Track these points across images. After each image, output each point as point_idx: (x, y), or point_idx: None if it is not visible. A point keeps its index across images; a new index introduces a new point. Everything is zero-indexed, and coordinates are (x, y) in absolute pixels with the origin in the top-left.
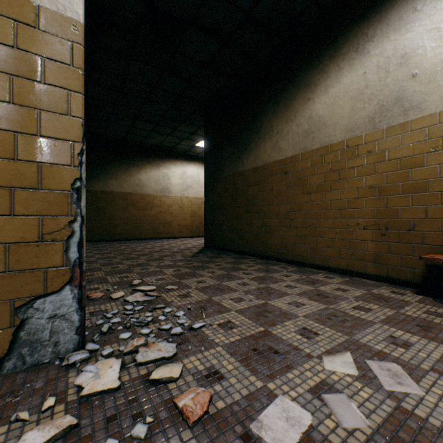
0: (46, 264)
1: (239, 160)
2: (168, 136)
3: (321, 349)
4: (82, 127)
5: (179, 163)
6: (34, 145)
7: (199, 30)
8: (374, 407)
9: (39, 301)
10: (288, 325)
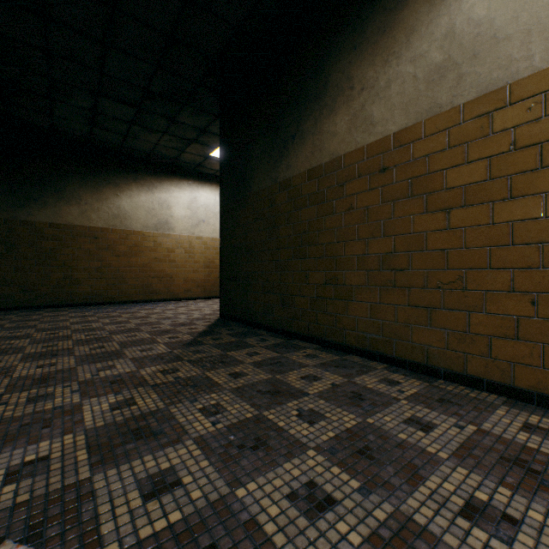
0: None
1: (282, 160)
2: (163, 134)
3: None
4: None
5: (186, 184)
6: None
7: None
8: None
9: None
10: None
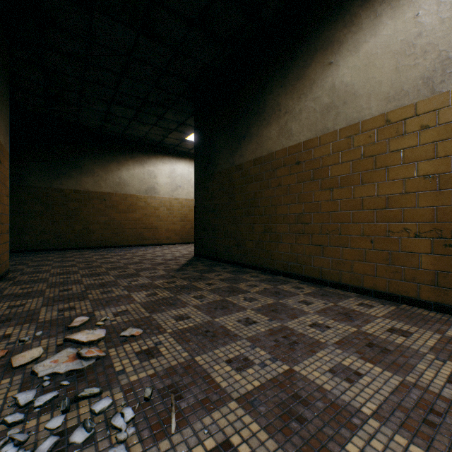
0: None
1: (237, 151)
2: (153, 126)
3: None
4: None
5: (167, 159)
6: None
7: None
8: None
9: None
10: None
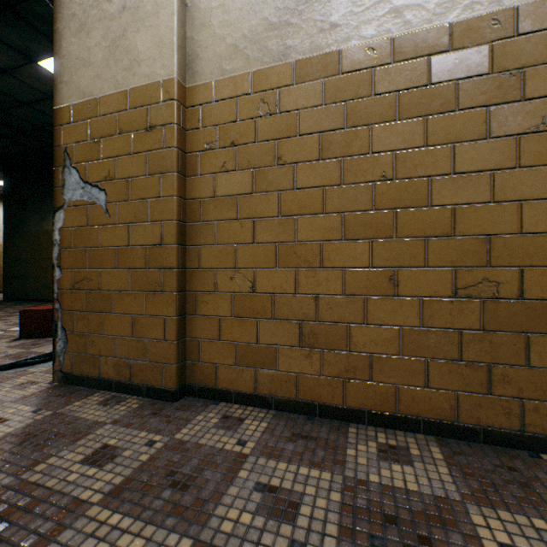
0: None
1: (45, 220)
2: None
3: None
4: None
5: None
6: None
7: None
8: None
9: None
10: None
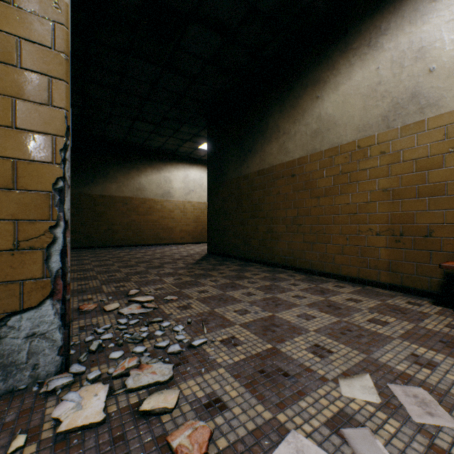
0: (23, 276)
1: (244, 163)
2: (170, 137)
3: (336, 371)
4: (66, 119)
5: (181, 166)
6: (8, 138)
7: (201, 23)
8: (403, 445)
9: (13, 318)
10: (299, 342)
